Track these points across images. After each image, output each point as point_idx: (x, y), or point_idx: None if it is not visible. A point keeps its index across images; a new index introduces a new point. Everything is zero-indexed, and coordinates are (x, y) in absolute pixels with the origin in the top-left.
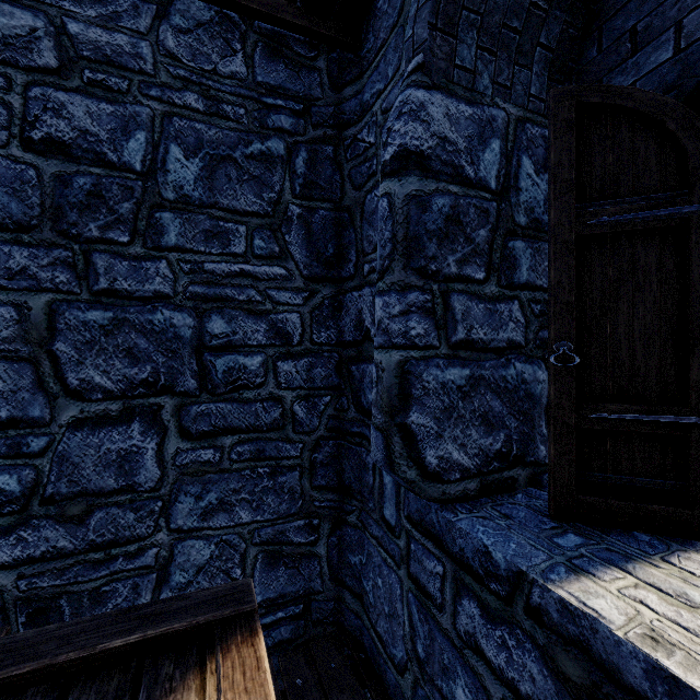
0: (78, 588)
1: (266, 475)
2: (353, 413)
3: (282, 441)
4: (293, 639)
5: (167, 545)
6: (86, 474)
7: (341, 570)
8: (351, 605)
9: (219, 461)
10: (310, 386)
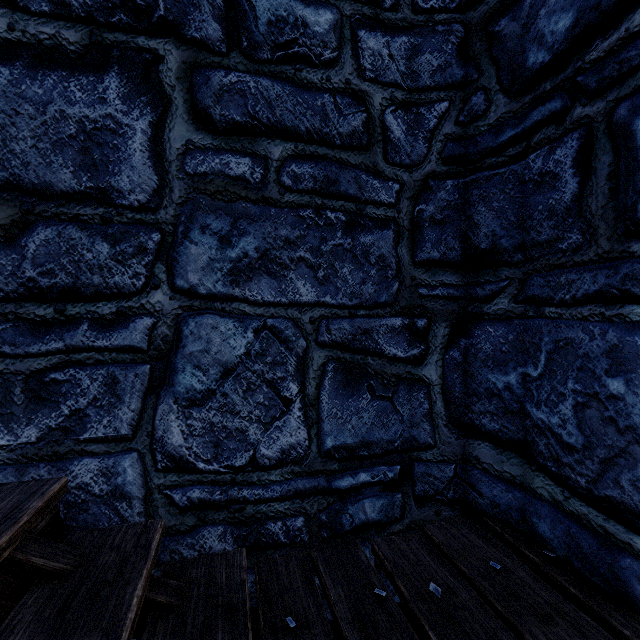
0: (3, 367)
1: (339, 225)
2: (502, 107)
3: (366, 172)
4: (384, 523)
5: (170, 316)
6: (19, 150)
7: (470, 407)
8: (496, 466)
9: (260, 181)
10: (410, 87)
